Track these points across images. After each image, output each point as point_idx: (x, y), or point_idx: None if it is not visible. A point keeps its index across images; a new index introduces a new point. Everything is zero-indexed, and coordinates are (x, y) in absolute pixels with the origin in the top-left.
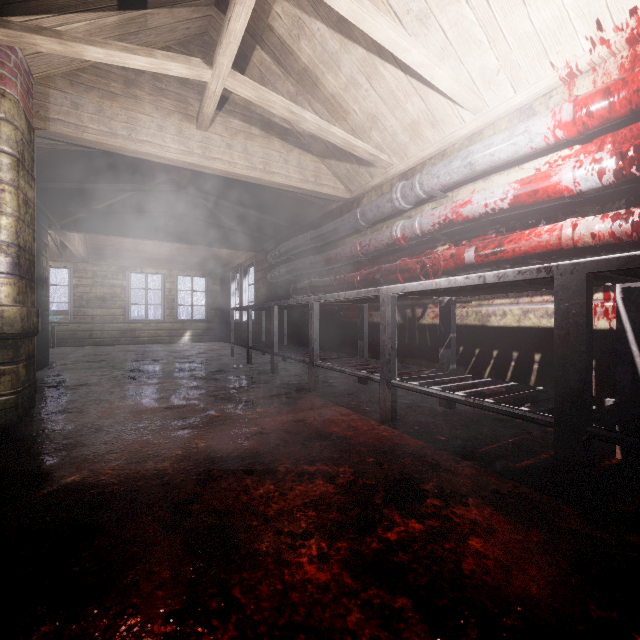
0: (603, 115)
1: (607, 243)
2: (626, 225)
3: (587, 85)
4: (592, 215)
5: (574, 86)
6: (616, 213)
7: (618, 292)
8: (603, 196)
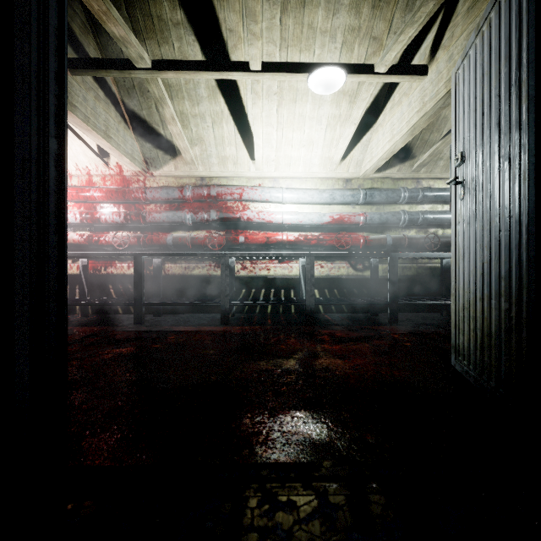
0: (77, 198)
1: (78, 244)
2: (82, 239)
3: (76, 181)
4: (78, 231)
5: (72, 179)
6: (81, 234)
7: (80, 261)
8: (81, 225)
